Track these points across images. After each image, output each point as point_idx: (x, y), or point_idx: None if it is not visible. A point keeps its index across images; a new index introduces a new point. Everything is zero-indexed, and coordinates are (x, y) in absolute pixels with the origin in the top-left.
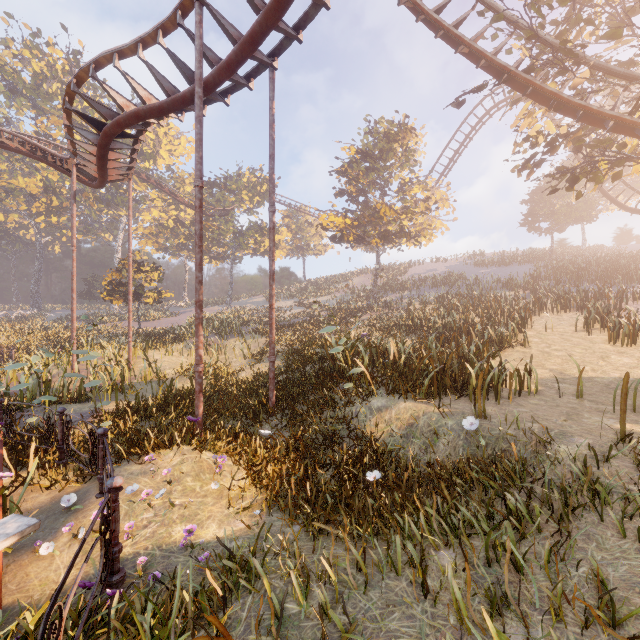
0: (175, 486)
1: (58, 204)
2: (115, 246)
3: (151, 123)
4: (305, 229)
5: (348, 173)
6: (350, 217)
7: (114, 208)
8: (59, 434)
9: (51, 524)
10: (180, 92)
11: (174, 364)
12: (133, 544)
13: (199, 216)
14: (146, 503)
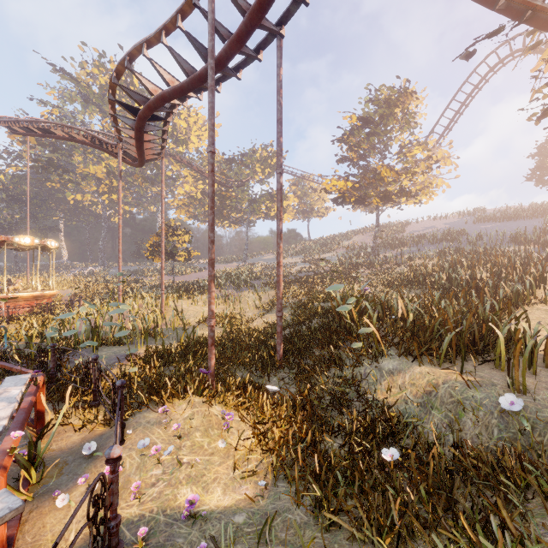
0: (184, 441)
1: (117, 185)
2: (157, 216)
3: (176, 105)
4: (309, 194)
5: (349, 140)
6: (351, 180)
7: (157, 185)
8: (93, 378)
9: (75, 468)
10: (197, 71)
11: (198, 313)
12: (140, 504)
13: (211, 180)
14: (156, 457)
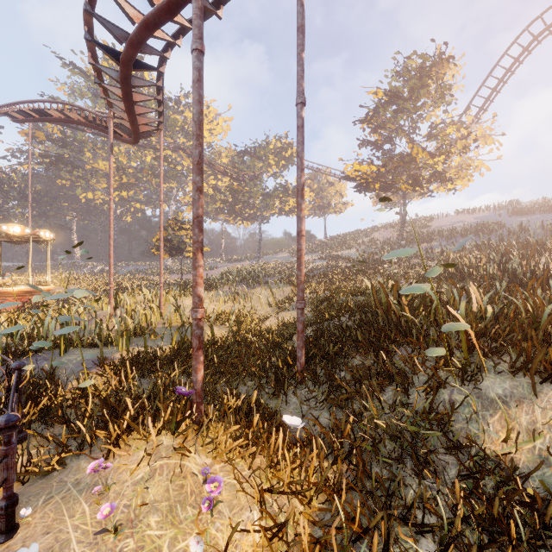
0: (123, 538)
1: (127, 181)
2: (168, 213)
3: (169, 48)
4: (326, 189)
5: (373, 120)
6: (376, 164)
7: (168, 182)
8: None
9: None
10: None
11: None
12: None
13: (197, 93)
14: None
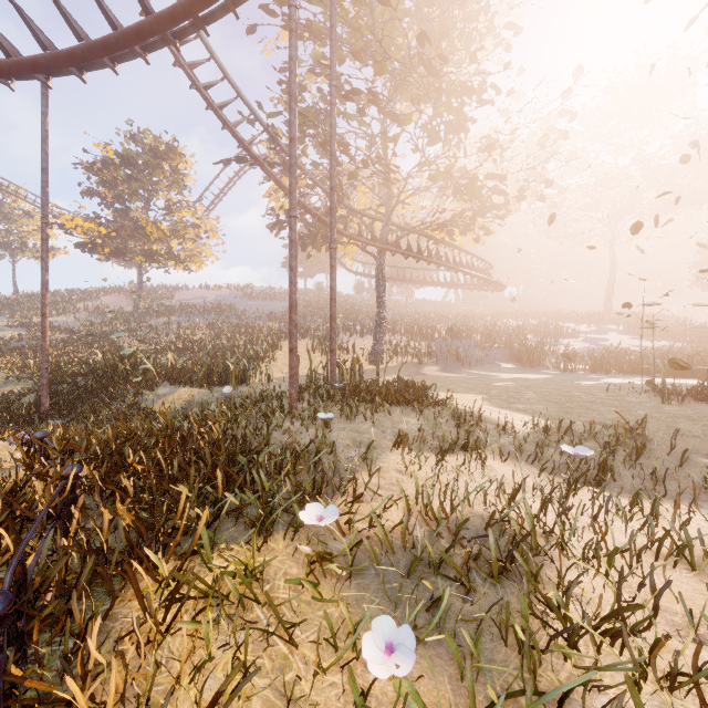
0: None
1: None
2: None
3: None
4: (18, 220)
5: (103, 174)
6: (106, 225)
7: None
8: None
9: None
10: None
11: None
12: None
13: None
14: None
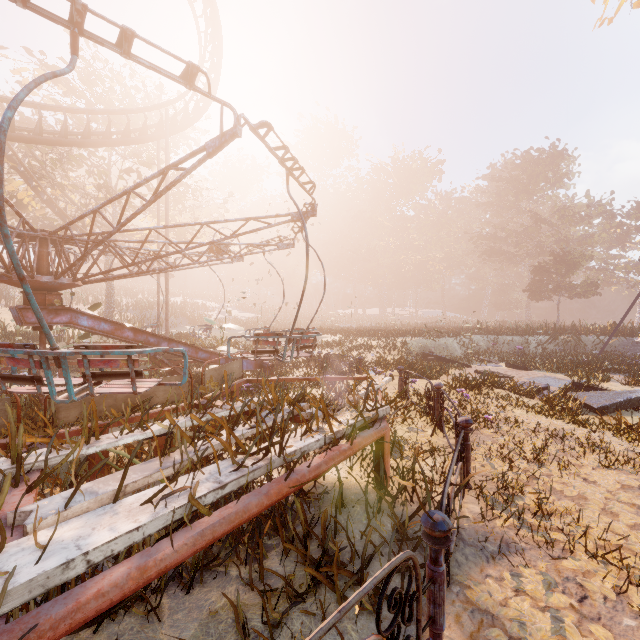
0: None
1: None
2: None
3: None
4: None
5: None
6: None
7: None
8: None
9: None
10: None
11: None
12: None
13: None
14: None
